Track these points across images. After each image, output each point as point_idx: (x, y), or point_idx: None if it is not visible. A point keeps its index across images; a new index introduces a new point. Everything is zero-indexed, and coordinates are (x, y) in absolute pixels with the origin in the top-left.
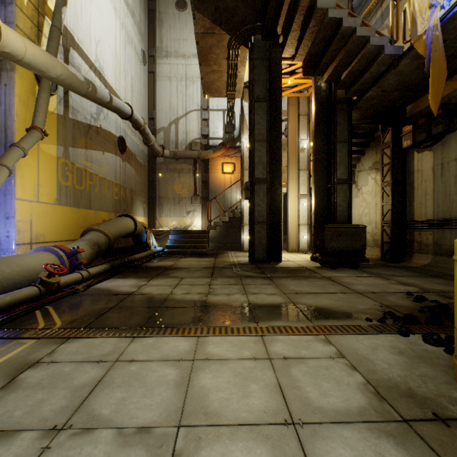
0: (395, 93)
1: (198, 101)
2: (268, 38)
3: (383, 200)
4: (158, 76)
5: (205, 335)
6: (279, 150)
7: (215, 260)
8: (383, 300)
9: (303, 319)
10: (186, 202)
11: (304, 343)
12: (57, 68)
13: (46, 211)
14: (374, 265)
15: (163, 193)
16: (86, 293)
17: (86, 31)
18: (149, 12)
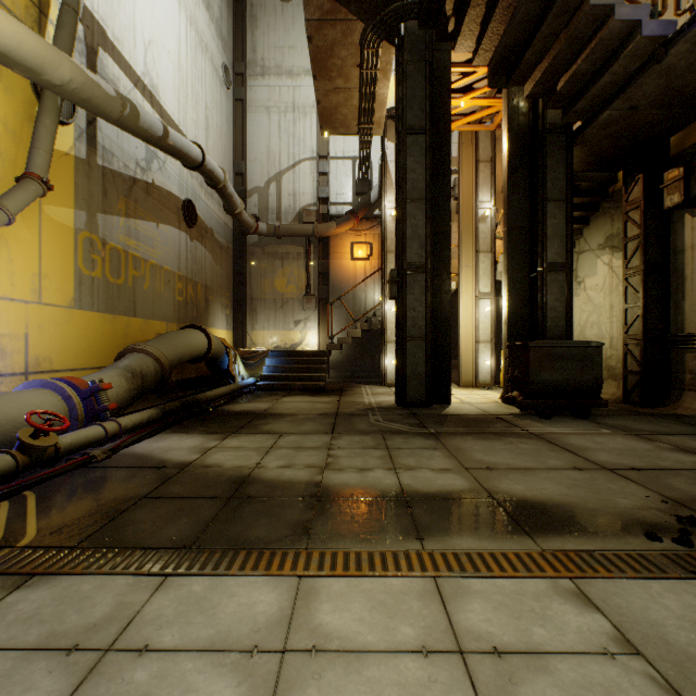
0: (654, 112)
1: (312, 145)
2: (430, 24)
3: (626, 299)
4: (250, 105)
5: (314, 575)
6: (447, 216)
7: (339, 400)
8: (661, 486)
9: (514, 532)
10: (293, 306)
11: (532, 601)
12: (62, 68)
13: (54, 319)
14: (615, 412)
15: (257, 291)
16: (108, 463)
17: (128, 23)
18: (235, 5)
